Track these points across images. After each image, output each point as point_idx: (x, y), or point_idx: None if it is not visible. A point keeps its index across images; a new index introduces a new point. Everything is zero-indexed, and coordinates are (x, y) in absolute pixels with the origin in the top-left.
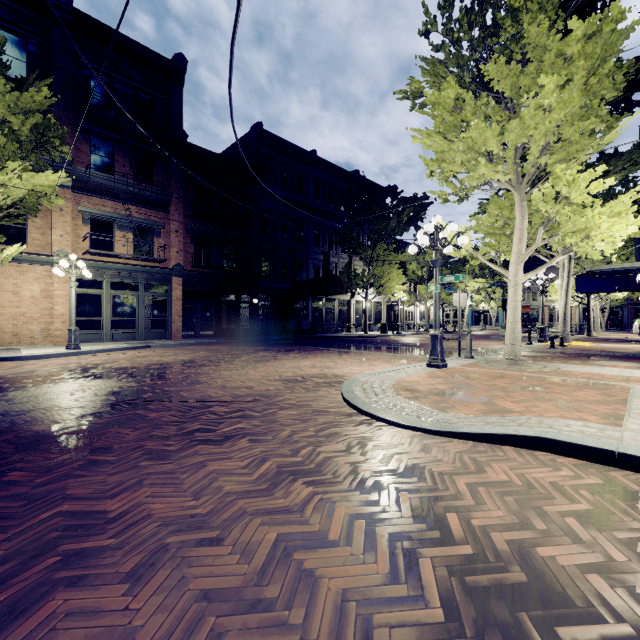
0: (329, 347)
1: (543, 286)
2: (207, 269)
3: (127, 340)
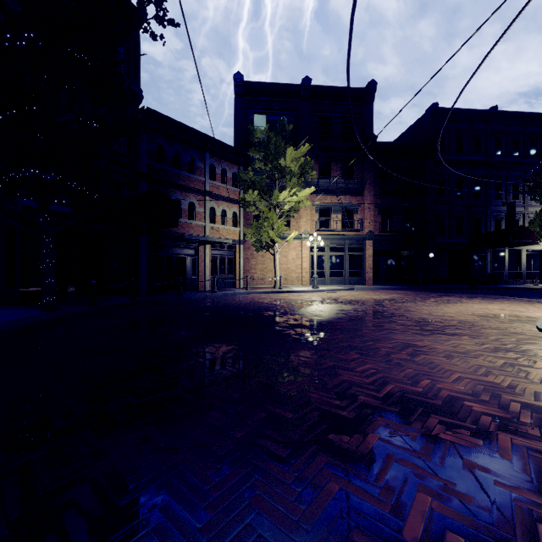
0: (516, 297)
1: None
2: (390, 232)
3: (338, 284)
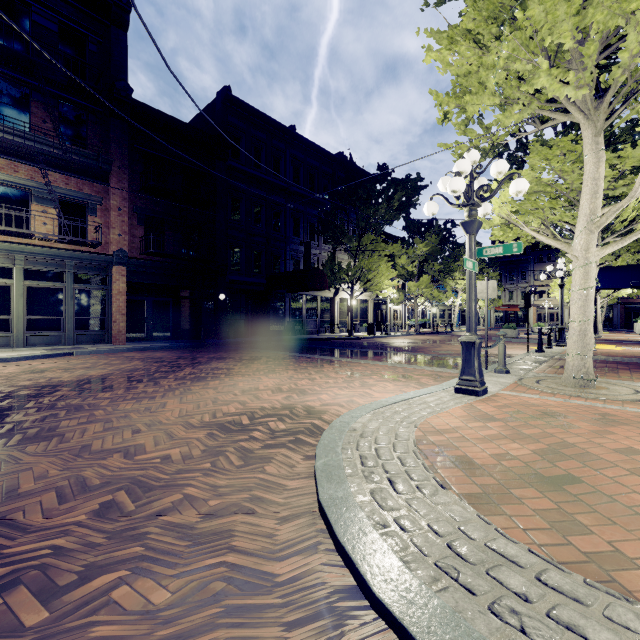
0: (307, 353)
1: (562, 279)
2: (160, 257)
3: (49, 345)
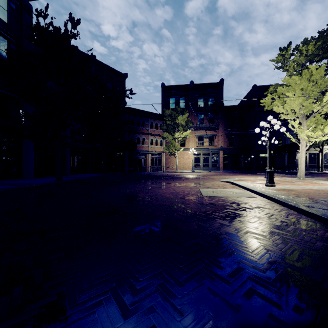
0: None
1: None
2: (232, 146)
3: (206, 170)
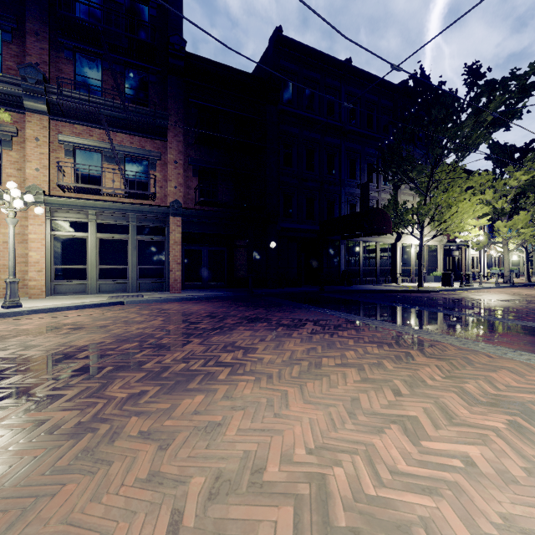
0: (372, 316)
1: None
2: (213, 207)
3: (116, 292)
